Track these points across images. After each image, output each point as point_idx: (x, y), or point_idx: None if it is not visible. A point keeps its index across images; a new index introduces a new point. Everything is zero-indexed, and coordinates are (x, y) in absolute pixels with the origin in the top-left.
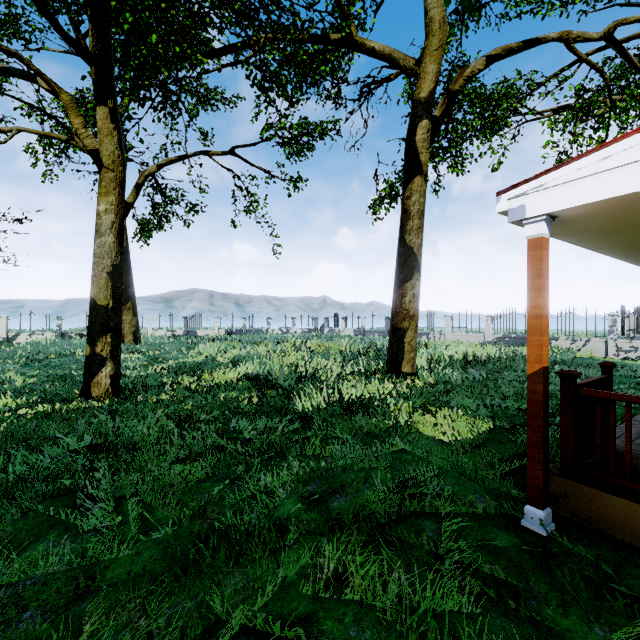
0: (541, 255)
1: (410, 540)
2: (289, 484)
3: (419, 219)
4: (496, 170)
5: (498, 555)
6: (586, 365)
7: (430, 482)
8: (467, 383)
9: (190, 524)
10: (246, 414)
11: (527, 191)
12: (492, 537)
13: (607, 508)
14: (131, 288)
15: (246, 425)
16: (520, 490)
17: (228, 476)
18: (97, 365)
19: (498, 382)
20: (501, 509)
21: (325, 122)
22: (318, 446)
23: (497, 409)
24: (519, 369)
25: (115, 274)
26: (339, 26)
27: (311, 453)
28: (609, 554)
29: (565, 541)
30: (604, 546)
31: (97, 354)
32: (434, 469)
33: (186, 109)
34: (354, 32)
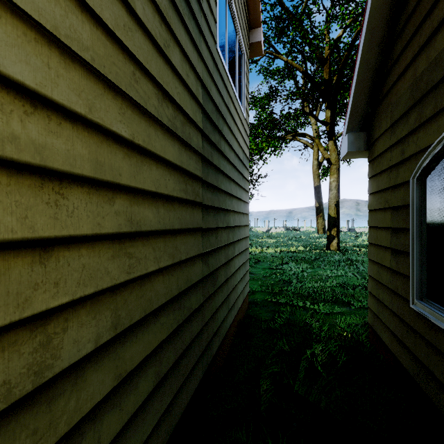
0: None
1: None
2: None
3: None
4: None
5: None
6: None
7: None
8: None
9: None
10: None
11: None
12: None
13: None
14: (321, 206)
15: None
16: None
17: None
18: (332, 239)
19: None
20: None
21: None
22: None
23: None
24: None
25: (337, 205)
26: None
27: None
28: None
29: None
30: None
31: (332, 235)
32: None
33: None
34: None
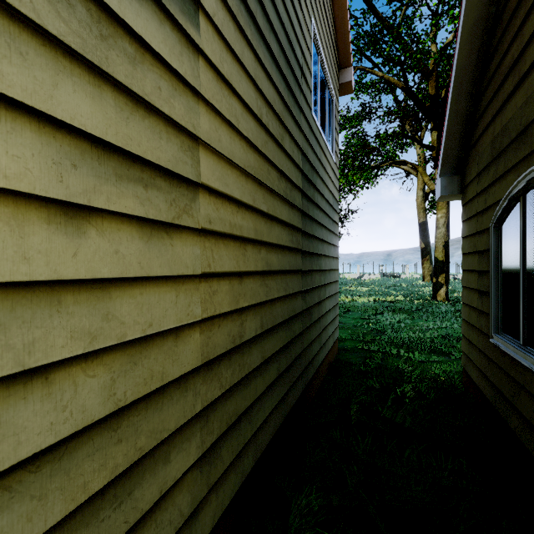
0: None
1: None
2: None
3: None
4: None
5: None
6: None
7: None
8: None
9: None
10: None
11: None
12: None
13: None
14: (428, 247)
15: None
16: None
17: None
18: (439, 287)
19: None
20: None
21: None
22: None
23: None
24: None
25: (446, 246)
26: None
27: None
28: None
29: None
30: None
31: (439, 282)
32: None
33: None
34: None
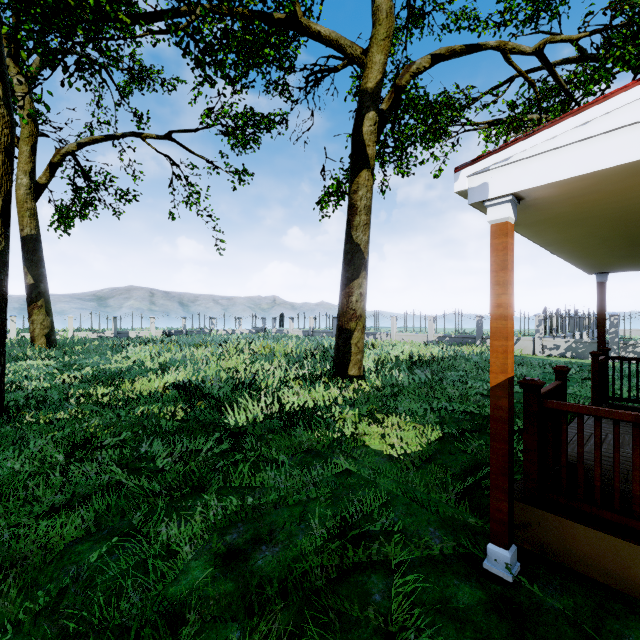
0: (506, 243)
1: (353, 613)
2: (202, 535)
3: (366, 215)
4: (437, 177)
5: (462, 622)
6: (519, 363)
7: (378, 514)
8: (414, 385)
9: (32, 628)
10: (163, 435)
11: (490, 166)
12: (452, 592)
13: (575, 540)
14: (43, 283)
15: (160, 450)
16: (477, 516)
17: (116, 532)
18: None
19: (443, 383)
20: (460, 548)
21: (272, 114)
22: (248, 473)
23: (444, 413)
24: (461, 368)
25: None
26: (282, 1)
27: (238, 484)
28: (584, 601)
29: (535, 589)
30: (576, 589)
31: None
32: (382, 496)
33: (116, 85)
34: (299, 13)
